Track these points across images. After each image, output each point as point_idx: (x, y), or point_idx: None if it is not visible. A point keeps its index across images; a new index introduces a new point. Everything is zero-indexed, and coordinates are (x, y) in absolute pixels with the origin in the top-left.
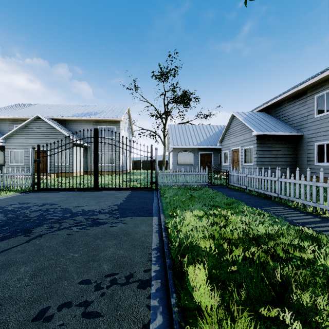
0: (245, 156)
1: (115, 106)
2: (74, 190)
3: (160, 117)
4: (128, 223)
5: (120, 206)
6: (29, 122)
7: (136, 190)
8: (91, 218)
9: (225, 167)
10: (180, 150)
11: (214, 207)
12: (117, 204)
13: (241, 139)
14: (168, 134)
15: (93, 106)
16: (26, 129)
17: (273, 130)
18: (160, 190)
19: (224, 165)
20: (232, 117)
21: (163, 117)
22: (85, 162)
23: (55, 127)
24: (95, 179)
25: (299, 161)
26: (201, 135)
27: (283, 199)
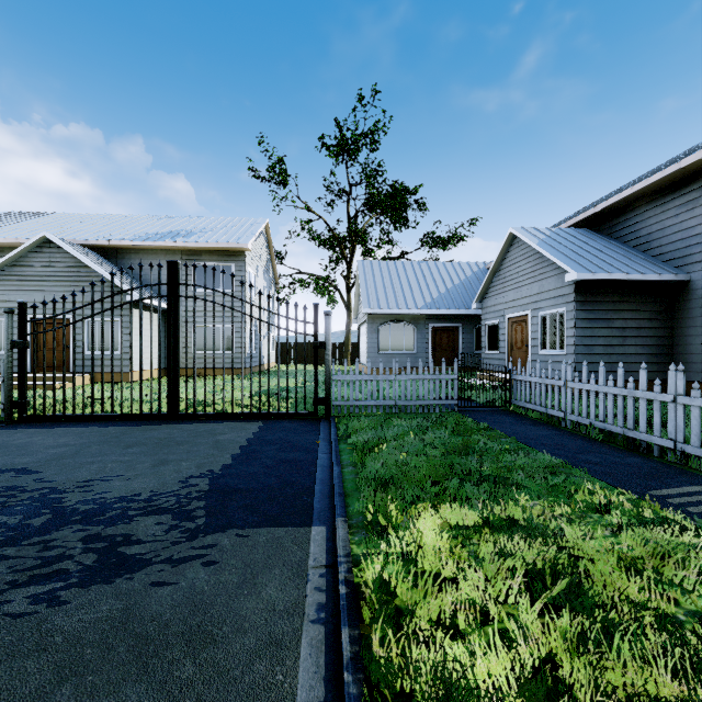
0: (545, 333)
1: (237, 218)
2: (115, 420)
3: (339, 245)
4: (224, 563)
5: (218, 481)
6: (24, 252)
7: (276, 420)
8: (106, 535)
9: (491, 359)
10: (384, 320)
11: (503, 491)
12: (213, 470)
13: (533, 292)
14: (357, 283)
15: (185, 219)
16: (19, 268)
17: (617, 268)
18: (338, 421)
19: (489, 355)
20: (509, 242)
21: (345, 247)
22: (163, 348)
23: (87, 263)
24: (171, 391)
25: (680, 344)
26: (433, 286)
27: (696, 457)
